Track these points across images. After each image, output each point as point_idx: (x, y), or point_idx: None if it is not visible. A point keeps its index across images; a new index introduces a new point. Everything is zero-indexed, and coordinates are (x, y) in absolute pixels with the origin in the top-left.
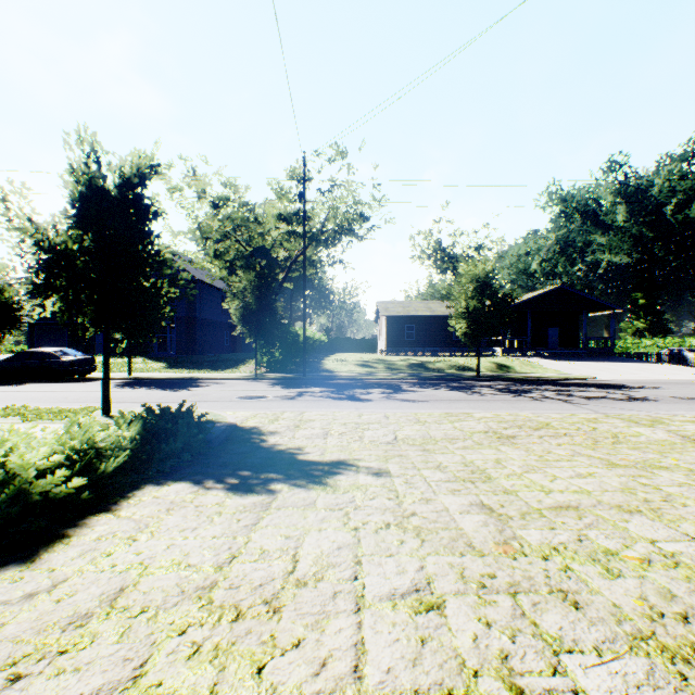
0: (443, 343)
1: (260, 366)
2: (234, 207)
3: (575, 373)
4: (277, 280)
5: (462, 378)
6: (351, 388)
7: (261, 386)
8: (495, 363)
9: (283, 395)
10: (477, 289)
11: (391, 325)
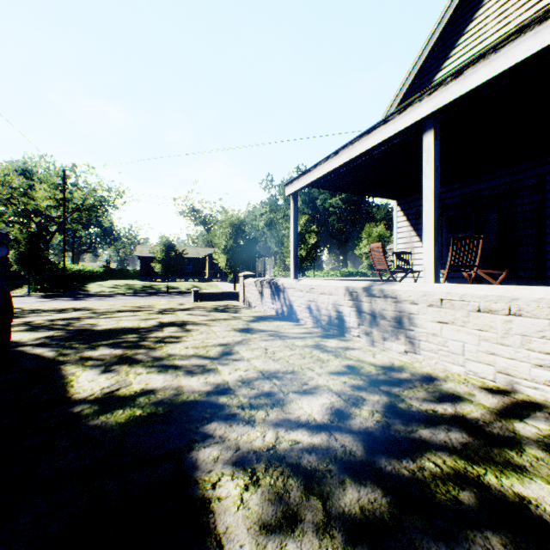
0: (179, 274)
1: (33, 289)
2: (12, 188)
3: (226, 289)
4: (44, 239)
5: (158, 292)
6: (86, 297)
7: (31, 298)
8: (193, 285)
9: (42, 301)
10: (165, 249)
11: (144, 262)
